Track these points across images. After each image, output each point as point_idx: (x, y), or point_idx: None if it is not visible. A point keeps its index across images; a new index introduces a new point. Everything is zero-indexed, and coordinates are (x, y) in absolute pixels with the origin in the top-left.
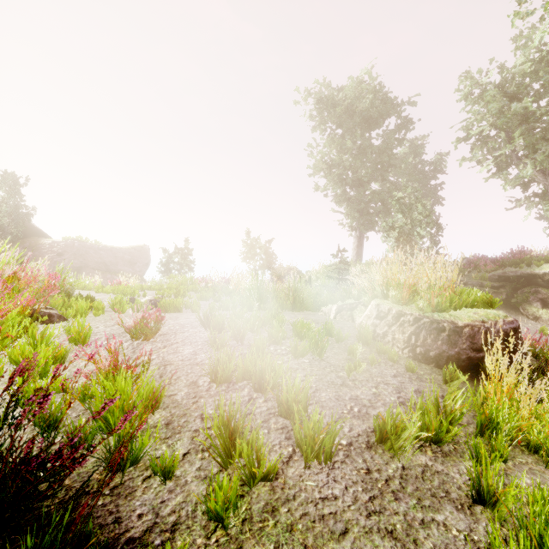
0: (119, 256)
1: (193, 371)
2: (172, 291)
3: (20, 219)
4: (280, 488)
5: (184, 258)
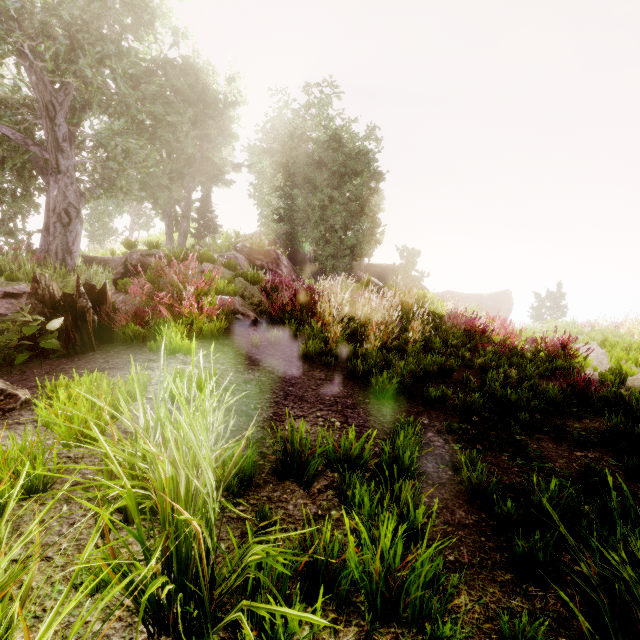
0: (483, 302)
1: (598, 359)
2: (559, 332)
3: (415, 279)
4: (637, 379)
5: (557, 302)
